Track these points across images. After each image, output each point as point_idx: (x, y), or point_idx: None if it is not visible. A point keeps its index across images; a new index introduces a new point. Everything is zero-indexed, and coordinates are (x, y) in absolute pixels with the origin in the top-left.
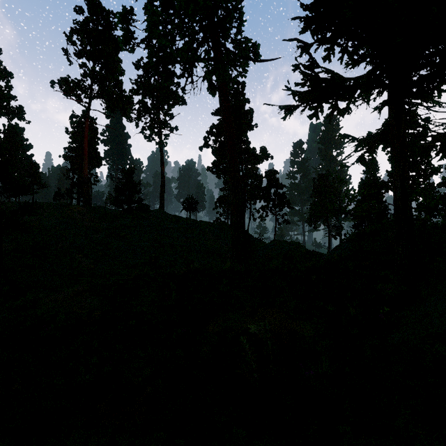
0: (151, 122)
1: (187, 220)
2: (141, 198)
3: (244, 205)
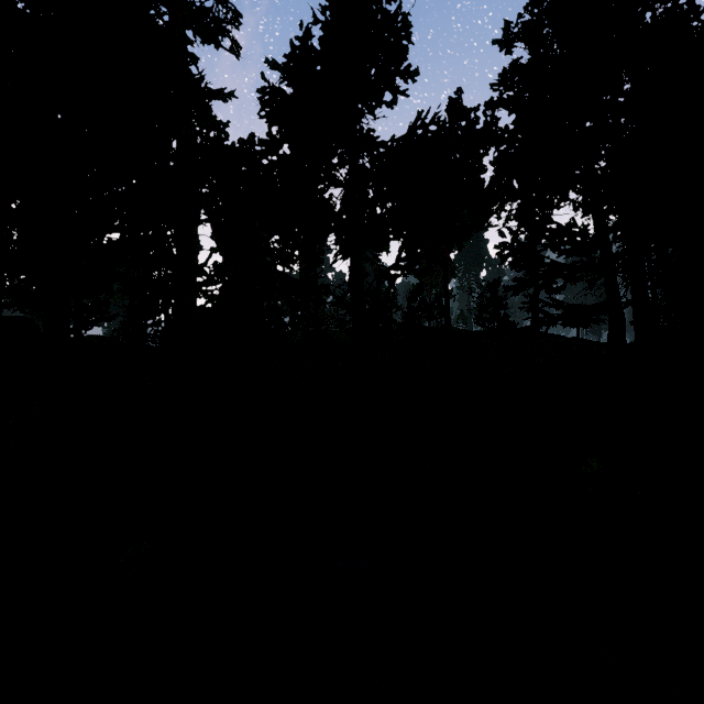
0: (519, 210)
1: (571, 339)
2: (507, 315)
3: (623, 317)
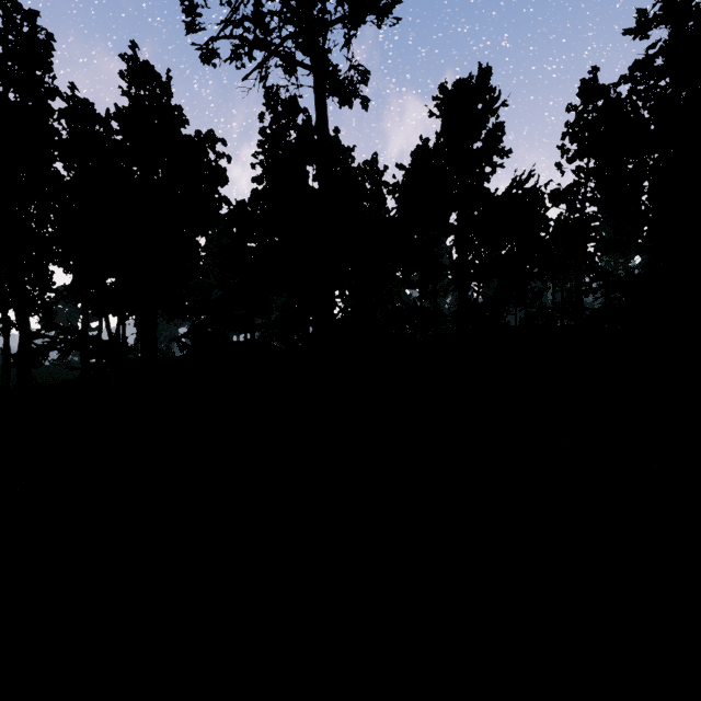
0: None
1: None
2: None
3: None
